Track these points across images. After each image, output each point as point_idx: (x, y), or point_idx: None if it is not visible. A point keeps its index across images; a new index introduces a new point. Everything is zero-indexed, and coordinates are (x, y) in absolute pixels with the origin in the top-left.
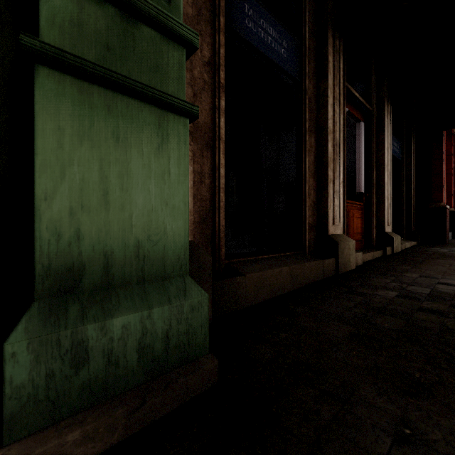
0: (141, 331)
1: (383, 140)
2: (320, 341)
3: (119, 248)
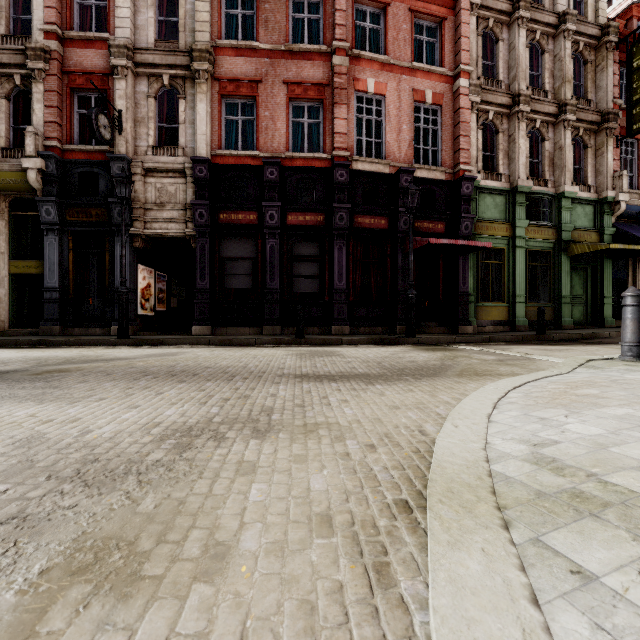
0: (610, 321)
1: None
2: None
3: (608, 315)
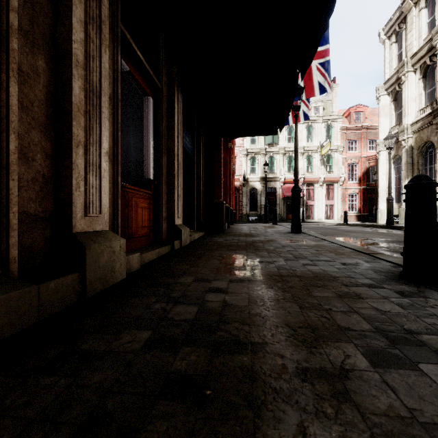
0: None
1: (173, 127)
2: None
3: None
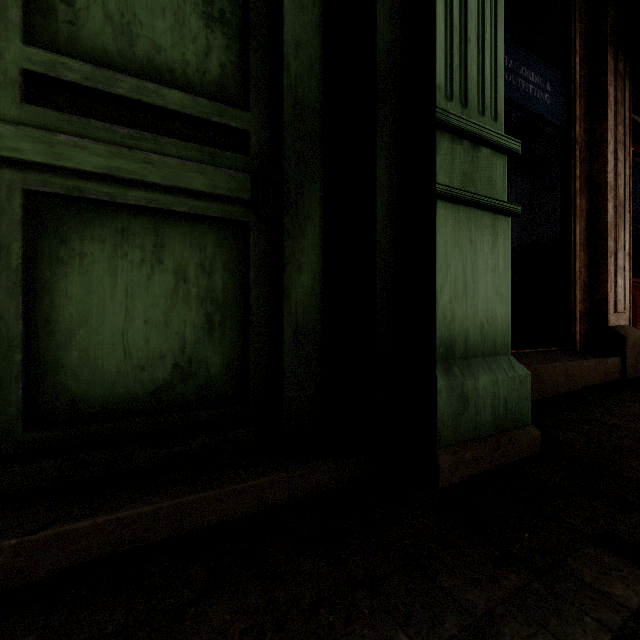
0: (492, 393)
1: None
2: (636, 434)
3: (472, 328)
